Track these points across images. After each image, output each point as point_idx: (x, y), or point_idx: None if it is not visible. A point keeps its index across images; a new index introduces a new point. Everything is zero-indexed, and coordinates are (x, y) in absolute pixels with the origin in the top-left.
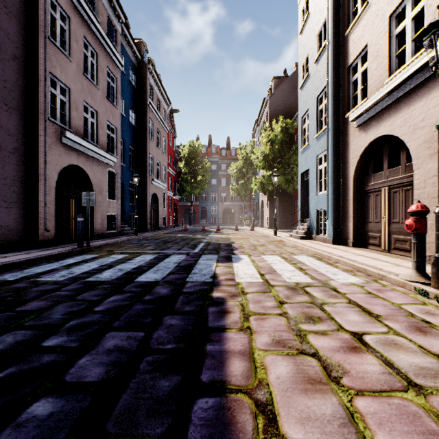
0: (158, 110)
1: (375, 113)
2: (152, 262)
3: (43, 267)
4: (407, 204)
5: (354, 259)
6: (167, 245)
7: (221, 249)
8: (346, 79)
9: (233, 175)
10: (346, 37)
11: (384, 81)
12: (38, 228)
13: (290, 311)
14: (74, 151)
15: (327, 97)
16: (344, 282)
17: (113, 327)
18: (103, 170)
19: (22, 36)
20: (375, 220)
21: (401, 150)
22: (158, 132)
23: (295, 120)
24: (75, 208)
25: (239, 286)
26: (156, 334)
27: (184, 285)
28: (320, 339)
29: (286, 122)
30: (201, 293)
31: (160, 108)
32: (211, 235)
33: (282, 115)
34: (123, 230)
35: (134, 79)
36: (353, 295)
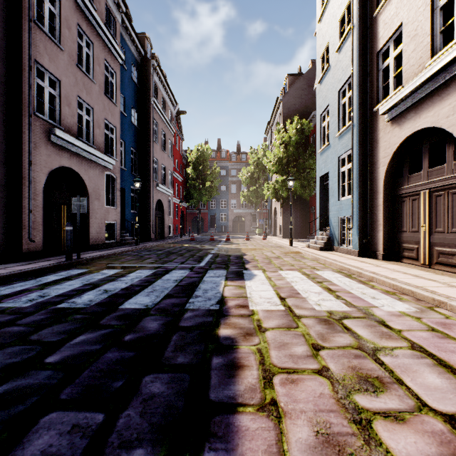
0: (163, 111)
1: (413, 102)
2: (148, 280)
3: (13, 287)
4: (454, 210)
5: (392, 277)
6: (170, 257)
7: (230, 262)
8: (375, 67)
9: (244, 181)
10: (374, 18)
11: (425, 63)
12: (21, 238)
13: (332, 365)
14: (66, 151)
15: (352, 89)
16: (392, 311)
17: (58, 400)
18: (101, 173)
19: (2, 17)
20: (411, 229)
21: (447, 145)
22: (163, 134)
23: (311, 121)
24: (68, 215)
25: (254, 317)
26: (123, 418)
27: (182, 316)
28: (398, 433)
29: (301, 123)
30: (203, 329)
31: (166, 108)
32: (220, 245)
33: (297, 116)
34: (124, 240)
35: (137, 76)
36: (413, 334)
